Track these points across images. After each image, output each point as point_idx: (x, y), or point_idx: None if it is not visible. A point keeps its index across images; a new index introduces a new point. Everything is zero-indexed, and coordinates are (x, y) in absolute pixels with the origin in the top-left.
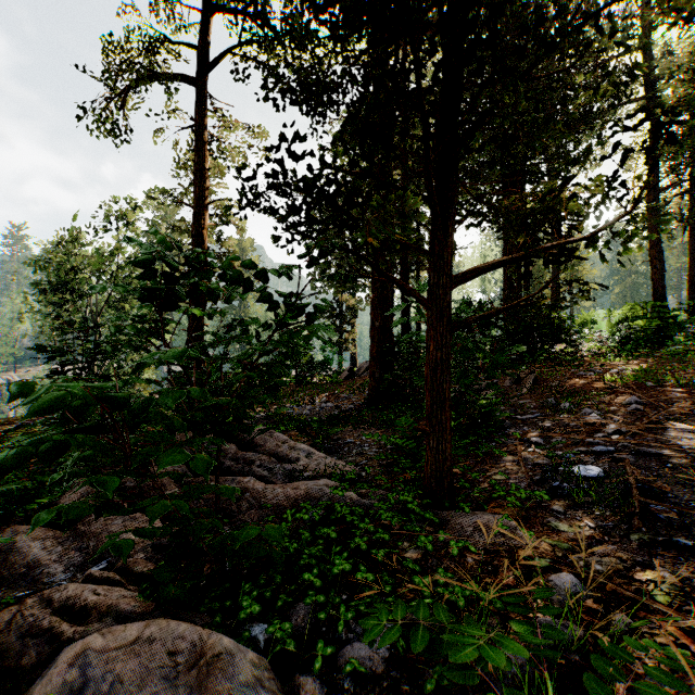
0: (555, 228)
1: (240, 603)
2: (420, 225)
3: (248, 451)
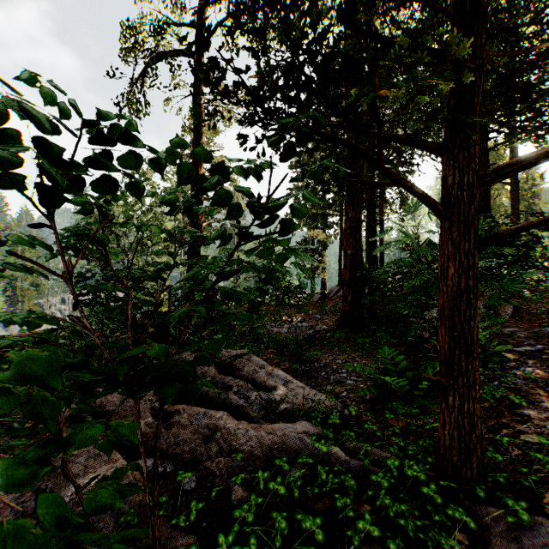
0: None
1: None
2: None
3: (227, 374)
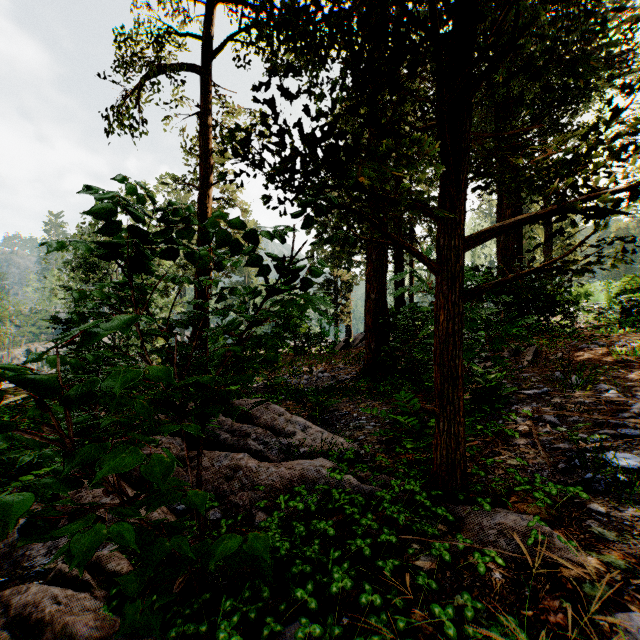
0: (584, 181)
1: (216, 633)
2: None
3: (244, 422)
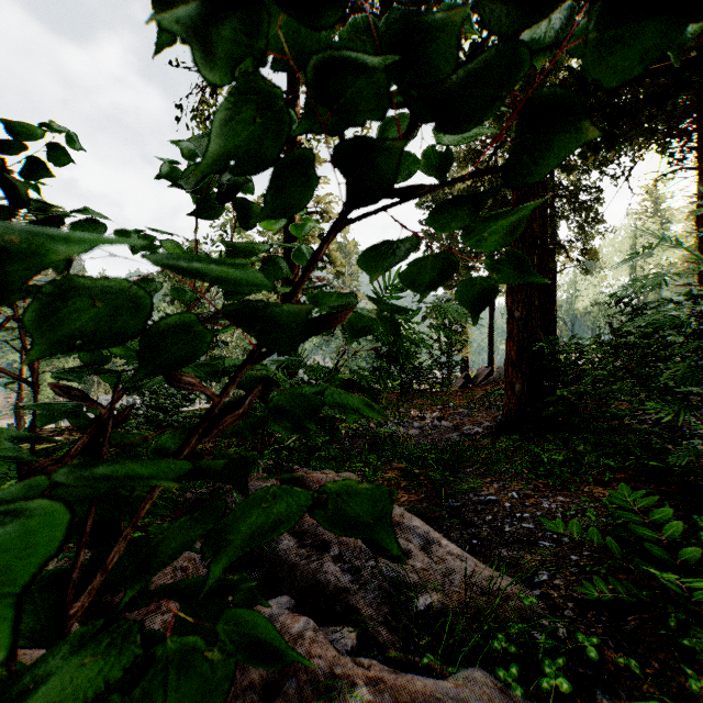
0: None
1: None
2: (556, 196)
3: None
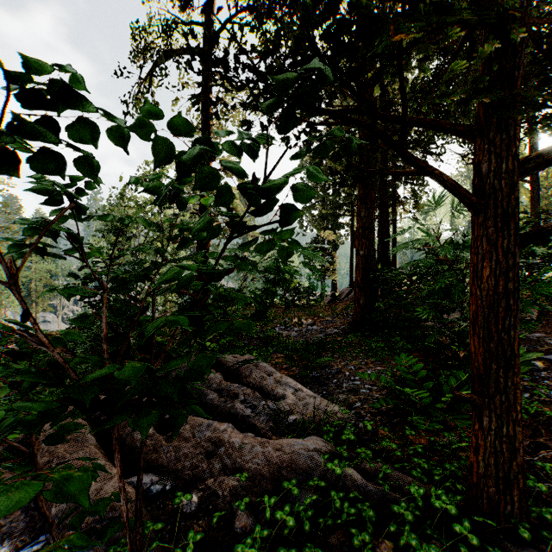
0: None
1: None
2: (396, 166)
3: (233, 380)
